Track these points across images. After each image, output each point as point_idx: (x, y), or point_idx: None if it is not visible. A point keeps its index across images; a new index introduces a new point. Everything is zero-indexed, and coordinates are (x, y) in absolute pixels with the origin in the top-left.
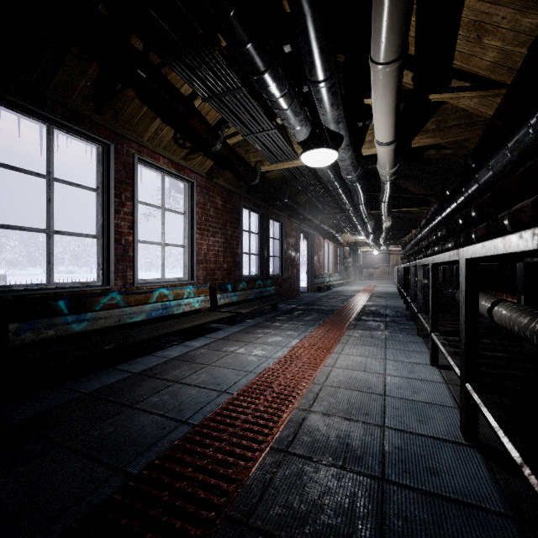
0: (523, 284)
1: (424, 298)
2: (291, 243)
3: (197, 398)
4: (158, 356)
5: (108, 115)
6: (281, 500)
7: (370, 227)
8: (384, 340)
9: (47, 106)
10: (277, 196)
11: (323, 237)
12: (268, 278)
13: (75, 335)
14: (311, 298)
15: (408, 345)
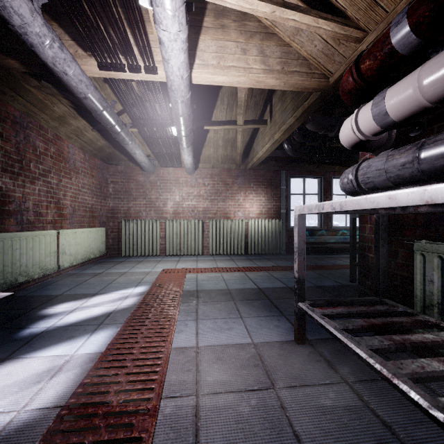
0: None
1: None
2: None
3: (341, 262)
4: (338, 255)
5: (321, 167)
6: (344, 271)
7: None
8: None
9: (303, 173)
10: None
11: None
12: None
13: (310, 243)
14: None
15: None
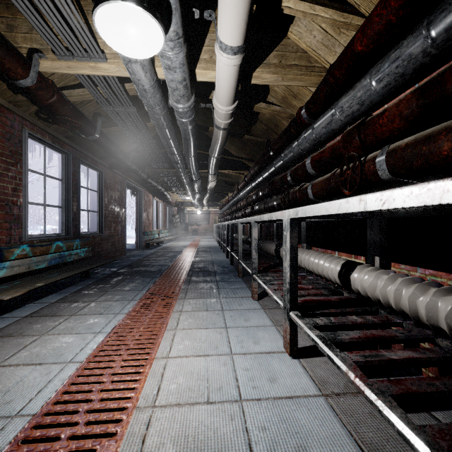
0: (379, 243)
1: (246, 252)
2: (114, 197)
3: None
4: None
5: None
6: None
7: (197, 186)
8: (221, 311)
9: None
10: (80, 122)
11: (152, 195)
12: (79, 237)
13: None
14: (138, 257)
15: (248, 317)
